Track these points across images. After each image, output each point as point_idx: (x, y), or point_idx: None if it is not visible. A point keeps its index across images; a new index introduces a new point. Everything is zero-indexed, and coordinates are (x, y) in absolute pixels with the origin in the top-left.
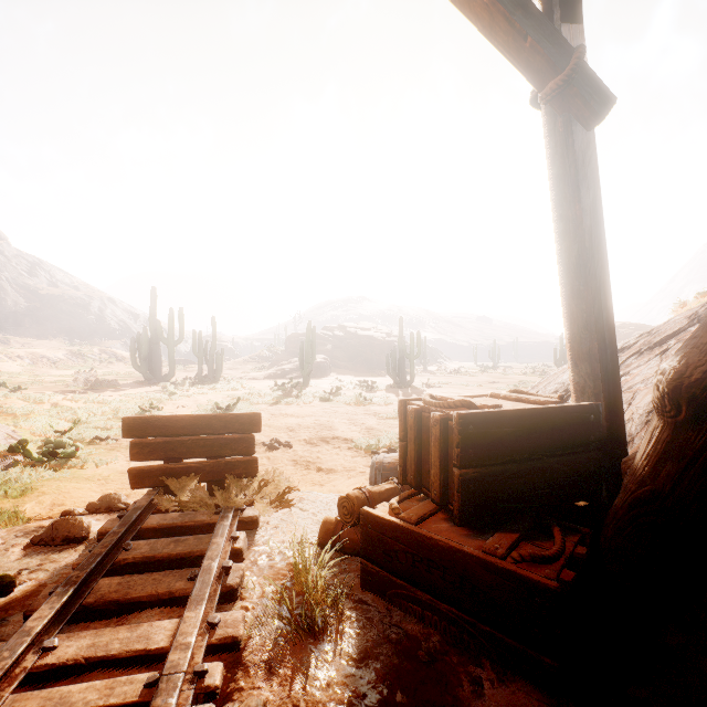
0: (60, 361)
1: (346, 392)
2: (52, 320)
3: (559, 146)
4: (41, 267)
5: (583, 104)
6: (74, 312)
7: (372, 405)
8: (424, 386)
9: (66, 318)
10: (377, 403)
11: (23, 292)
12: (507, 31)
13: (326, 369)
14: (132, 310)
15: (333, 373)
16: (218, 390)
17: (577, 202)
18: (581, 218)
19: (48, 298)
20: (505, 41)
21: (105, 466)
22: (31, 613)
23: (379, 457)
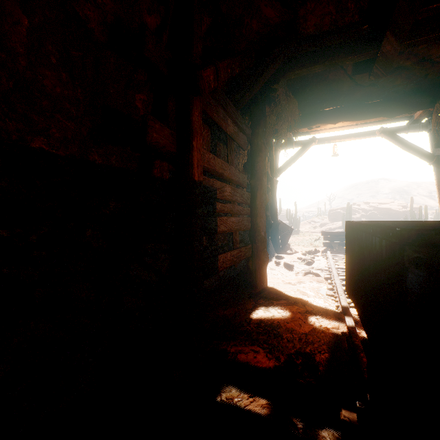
0: None
1: None
2: None
3: (435, 173)
4: None
5: (439, 166)
6: None
7: None
8: None
9: None
10: None
11: None
12: (417, 155)
13: None
14: None
15: None
16: (302, 235)
17: (439, 185)
18: (439, 189)
19: None
20: (417, 156)
21: None
22: (324, 255)
23: None
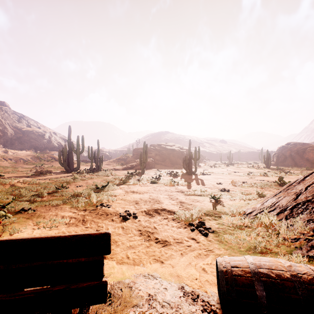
0: (28, 161)
1: (163, 177)
2: (27, 142)
3: None
4: (23, 118)
5: None
6: (37, 138)
7: (179, 186)
8: (201, 174)
9: (34, 141)
10: (181, 184)
11: (15, 129)
12: None
13: (152, 165)
14: (63, 138)
15: (155, 167)
16: (99, 176)
17: None
18: None
19: (26, 132)
20: None
21: (16, 234)
22: None
23: (226, 266)
